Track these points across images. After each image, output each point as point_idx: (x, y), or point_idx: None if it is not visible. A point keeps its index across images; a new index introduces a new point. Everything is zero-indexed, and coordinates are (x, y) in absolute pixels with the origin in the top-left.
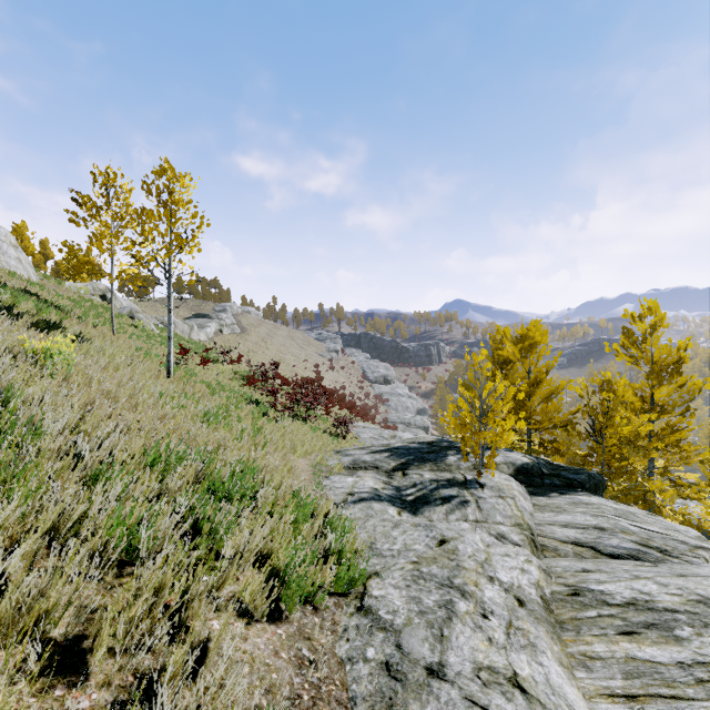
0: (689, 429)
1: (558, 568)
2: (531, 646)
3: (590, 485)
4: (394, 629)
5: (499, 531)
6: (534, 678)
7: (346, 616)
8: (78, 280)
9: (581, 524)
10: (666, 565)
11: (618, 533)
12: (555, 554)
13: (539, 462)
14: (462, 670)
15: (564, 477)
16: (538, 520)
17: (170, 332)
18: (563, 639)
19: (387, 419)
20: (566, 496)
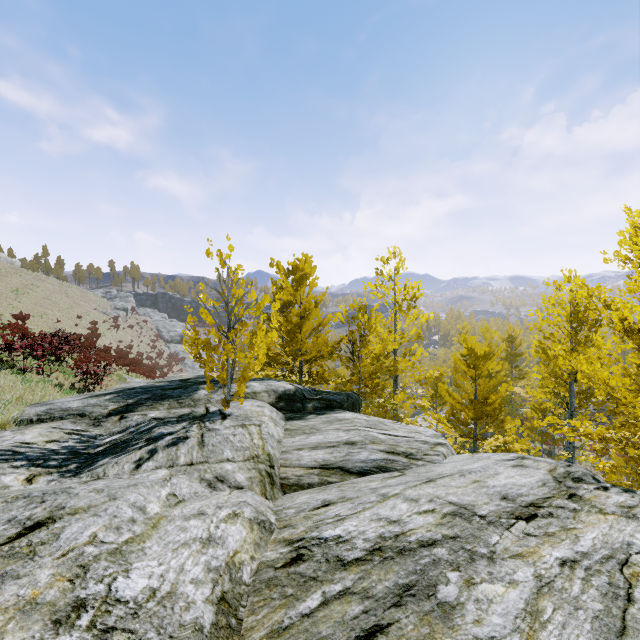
0: (420, 353)
1: (291, 509)
2: None
3: (348, 404)
4: None
5: (220, 473)
6: None
7: None
8: None
9: (333, 442)
10: (412, 470)
11: (368, 444)
12: (297, 486)
13: (304, 388)
14: None
15: (325, 399)
16: (286, 447)
17: None
18: None
19: None
20: (323, 416)
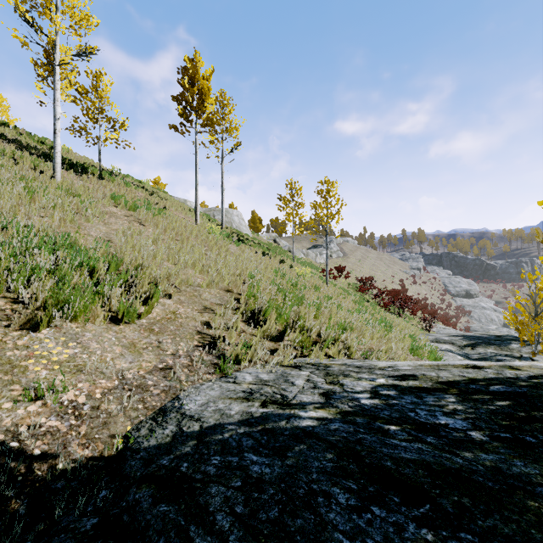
0: None
1: None
2: None
3: None
4: None
5: None
6: None
7: None
8: (256, 230)
9: None
10: None
11: None
12: None
13: None
14: None
15: None
16: None
17: (327, 262)
18: None
19: (469, 328)
20: None
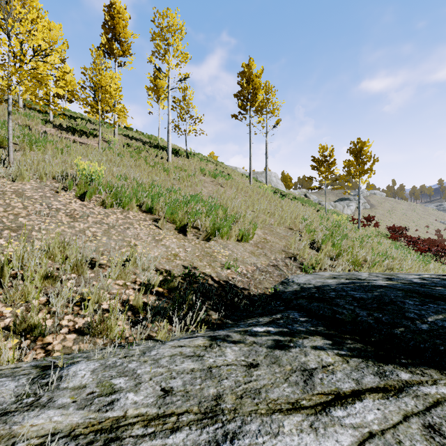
0: None
1: None
2: None
3: None
4: None
5: None
6: None
7: None
8: (287, 188)
9: None
10: None
11: None
12: None
13: None
14: None
15: None
16: None
17: (359, 211)
18: None
19: None
20: None
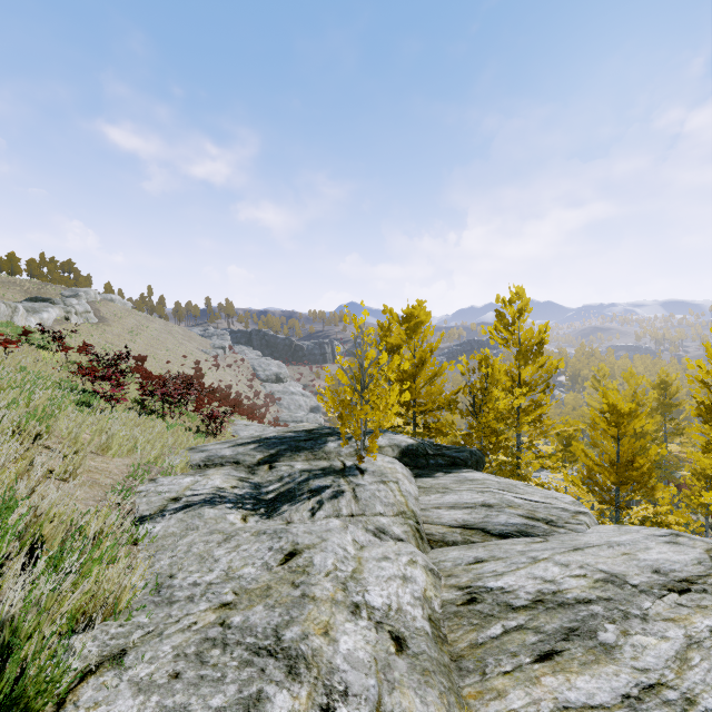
0: (548, 405)
1: (448, 562)
2: None
3: (472, 462)
4: None
5: (379, 525)
6: None
7: None
8: None
9: (469, 503)
10: (555, 537)
11: (505, 508)
12: (442, 543)
13: (424, 443)
14: None
15: (448, 456)
16: (424, 505)
17: None
18: (463, 696)
19: (278, 418)
20: (451, 474)
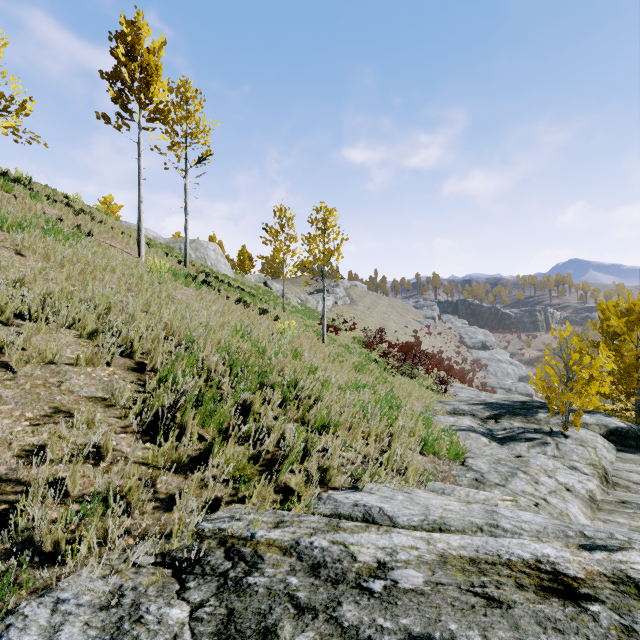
0: None
1: (620, 494)
2: (564, 500)
3: None
4: (480, 472)
5: (573, 465)
6: (557, 504)
7: (455, 465)
8: (244, 270)
9: None
10: None
11: None
12: (625, 490)
13: (639, 428)
14: (514, 489)
15: None
16: (617, 467)
17: (324, 312)
18: (596, 513)
19: (485, 384)
20: None
